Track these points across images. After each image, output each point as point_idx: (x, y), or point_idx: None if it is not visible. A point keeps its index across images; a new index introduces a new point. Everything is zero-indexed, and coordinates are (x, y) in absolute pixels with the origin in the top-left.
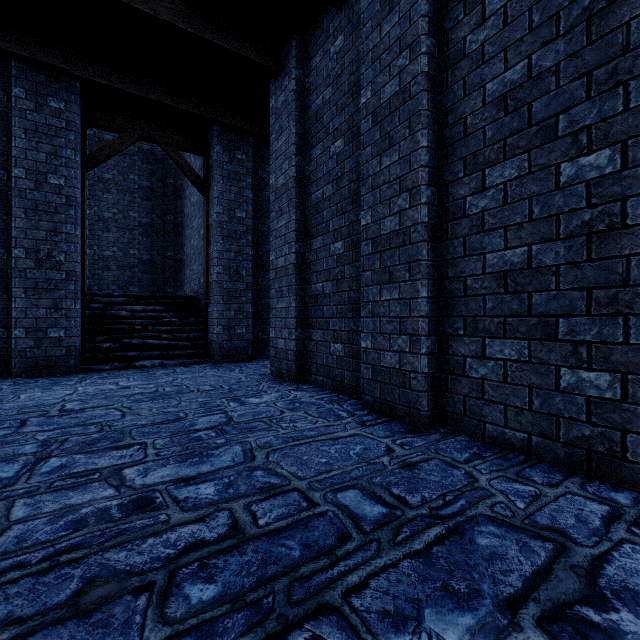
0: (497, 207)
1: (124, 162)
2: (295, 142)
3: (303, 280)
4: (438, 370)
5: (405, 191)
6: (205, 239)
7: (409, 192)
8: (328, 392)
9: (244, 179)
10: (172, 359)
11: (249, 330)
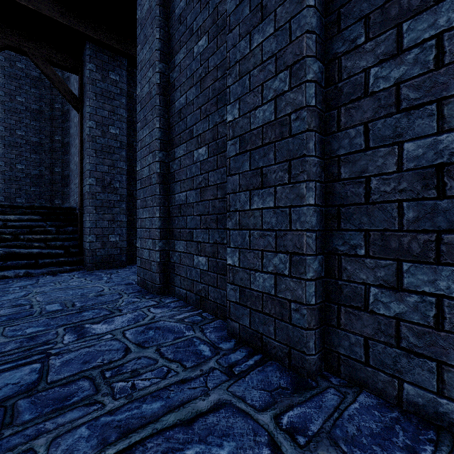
0: (424, 73)
1: (11, 85)
2: (159, 48)
3: (167, 190)
4: (325, 298)
5: (283, 69)
6: (79, 153)
7: (289, 69)
8: (191, 308)
9: (118, 98)
10: (41, 268)
11: (123, 238)
